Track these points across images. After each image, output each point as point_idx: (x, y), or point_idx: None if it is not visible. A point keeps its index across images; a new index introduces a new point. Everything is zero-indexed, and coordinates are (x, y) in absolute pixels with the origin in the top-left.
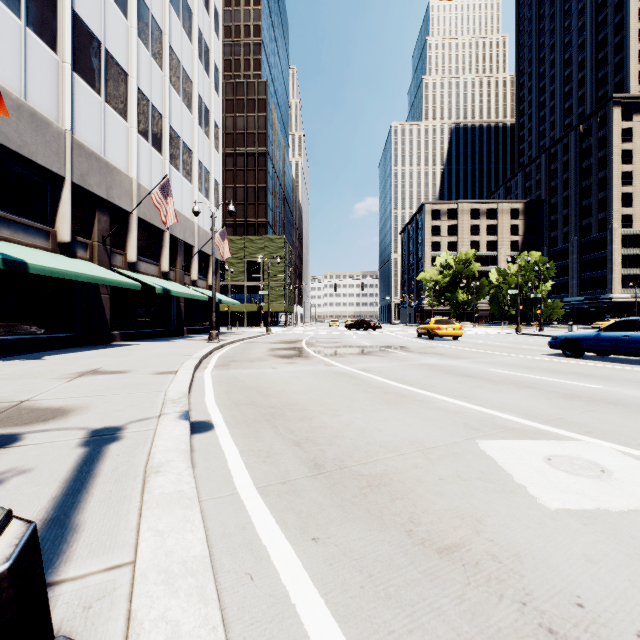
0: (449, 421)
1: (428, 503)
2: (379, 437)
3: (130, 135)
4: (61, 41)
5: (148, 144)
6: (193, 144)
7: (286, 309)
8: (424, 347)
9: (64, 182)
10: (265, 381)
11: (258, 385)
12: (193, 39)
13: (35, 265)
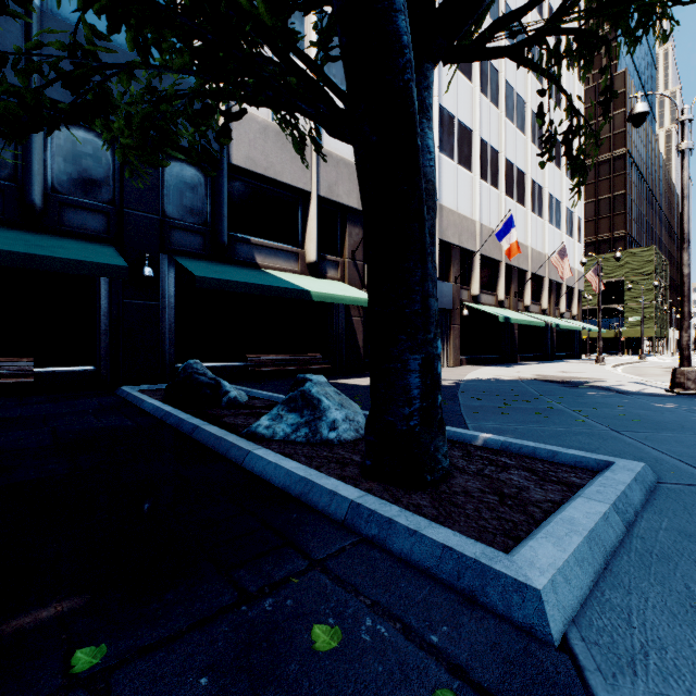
0: None
1: None
2: None
3: (526, 216)
4: (499, 181)
5: (535, 215)
6: (561, 196)
7: (656, 334)
8: None
9: (501, 264)
10: None
11: None
12: (561, 105)
13: (511, 318)
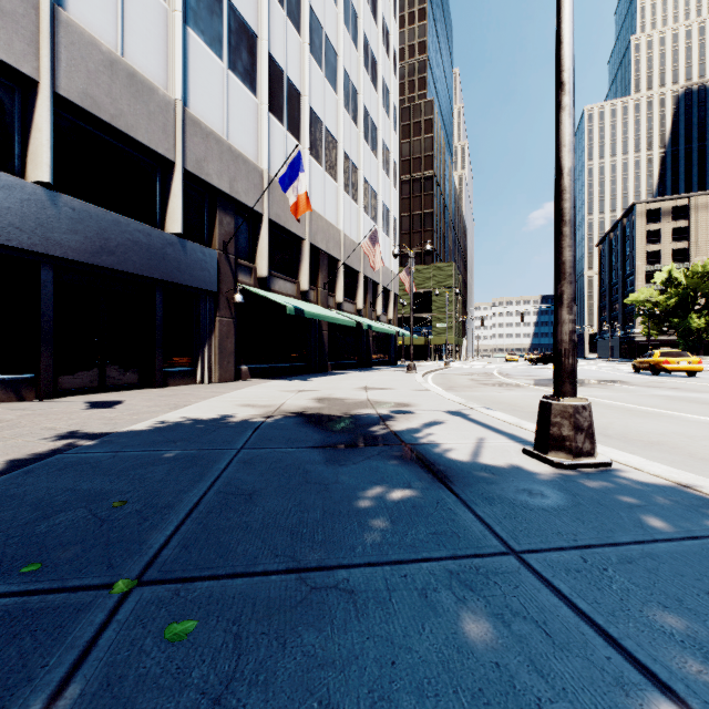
0: (703, 427)
1: (698, 451)
2: (643, 429)
3: (338, 193)
4: (302, 133)
5: (349, 197)
6: (378, 187)
7: (455, 342)
8: (649, 382)
9: (304, 243)
10: (505, 399)
11: (503, 401)
12: (378, 88)
13: (307, 311)
